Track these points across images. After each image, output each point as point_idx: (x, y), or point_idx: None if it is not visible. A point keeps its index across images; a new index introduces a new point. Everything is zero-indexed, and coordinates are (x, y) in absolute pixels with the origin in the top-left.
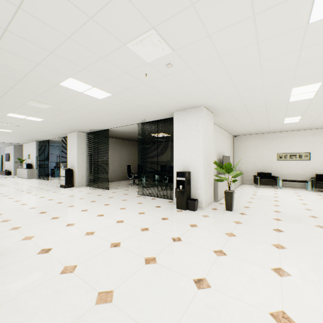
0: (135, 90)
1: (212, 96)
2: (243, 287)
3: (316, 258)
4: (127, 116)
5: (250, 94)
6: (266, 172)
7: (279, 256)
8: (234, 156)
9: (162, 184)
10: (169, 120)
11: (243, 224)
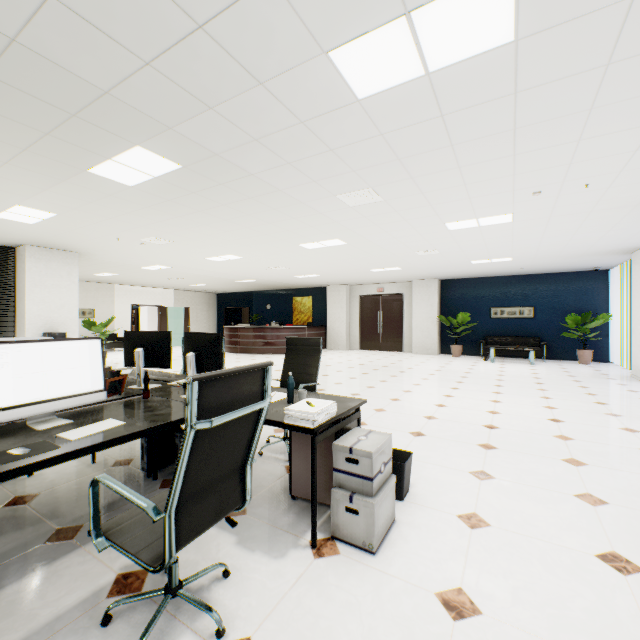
0: (72, 233)
1: (112, 253)
2: None
3: None
4: None
5: (134, 260)
6: None
7: None
8: None
9: None
10: None
11: None
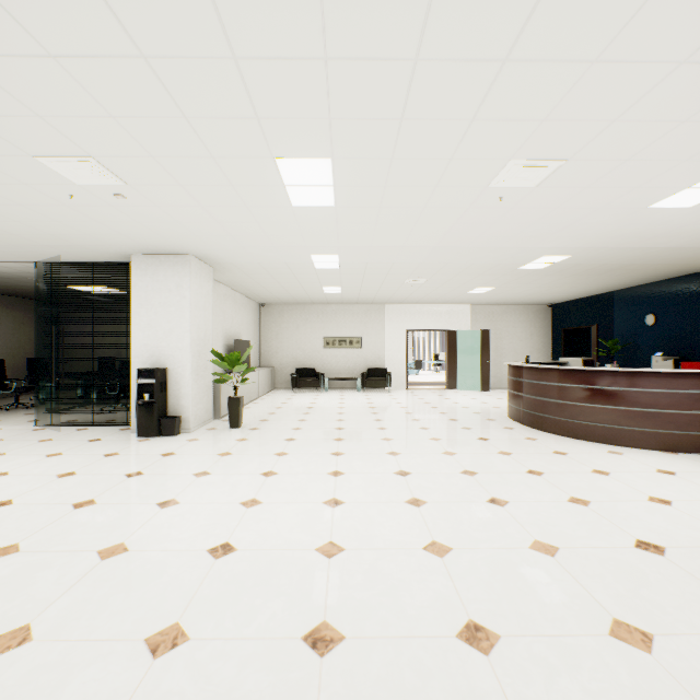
0: (40, 209)
1: (203, 244)
2: (221, 494)
3: (313, 456)
4: (6, 245)
5: (261, 252)
6: (309, 368)
7: (277, 462)
8: (262, 340)
9: (104, 402)
10: (123, 267)
11: (249, 440)
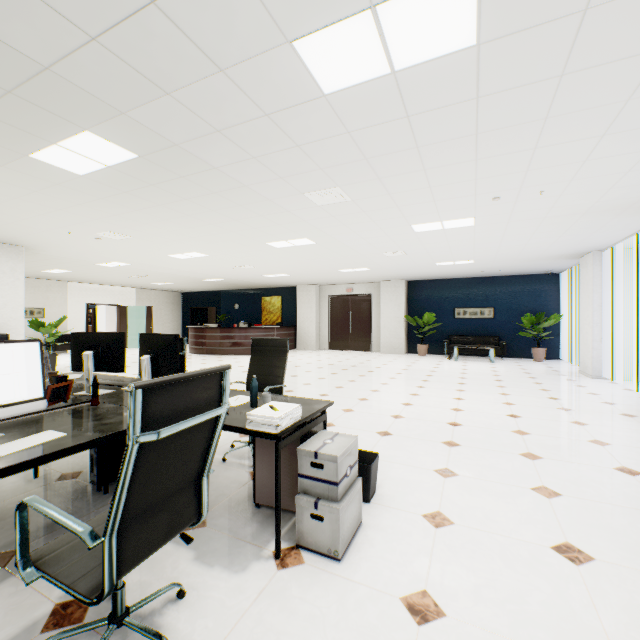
0: (15, 225)
1: (63, 248)
2: None
3: None
4: None
5: (88, 256)
6: None
7: None
8: None
9: None
10: None
11: None
